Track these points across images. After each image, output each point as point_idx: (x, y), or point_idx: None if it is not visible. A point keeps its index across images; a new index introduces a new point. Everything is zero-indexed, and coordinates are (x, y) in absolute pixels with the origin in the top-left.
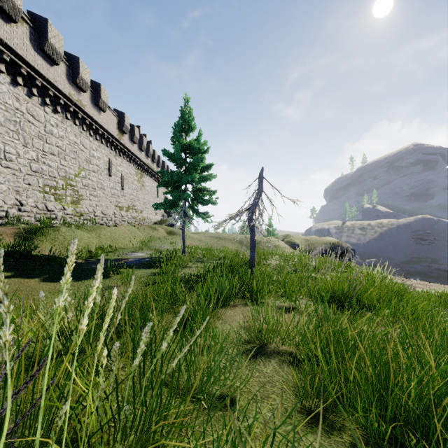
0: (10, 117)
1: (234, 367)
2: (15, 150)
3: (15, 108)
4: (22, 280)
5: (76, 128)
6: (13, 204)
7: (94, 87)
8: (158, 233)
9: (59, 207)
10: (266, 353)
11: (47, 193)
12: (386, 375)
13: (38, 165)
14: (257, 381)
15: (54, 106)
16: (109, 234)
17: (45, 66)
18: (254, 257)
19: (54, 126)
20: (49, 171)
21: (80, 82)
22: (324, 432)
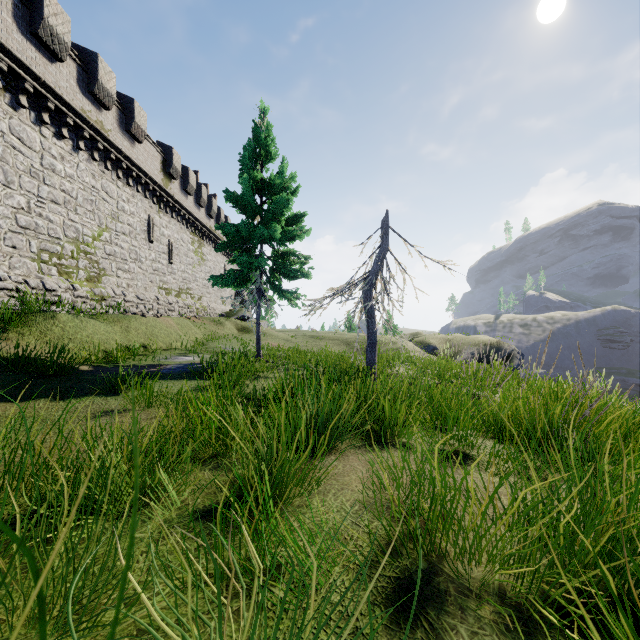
0: None
1: None
2: None
3: None
4: None
5: (95, 165)
6: None
7: (124, 103)
8: (224, 329)
9: (66, 285)
10: (436, 592)
11: (46, 263)
12: None
13: (30, 218)
14: None
15: (57, 127)
16: (144, 328)
17: (40, 61)
18: (374, 360)
19: (58, 158)
20: (49, 229)
21: (99, 92)
22: None
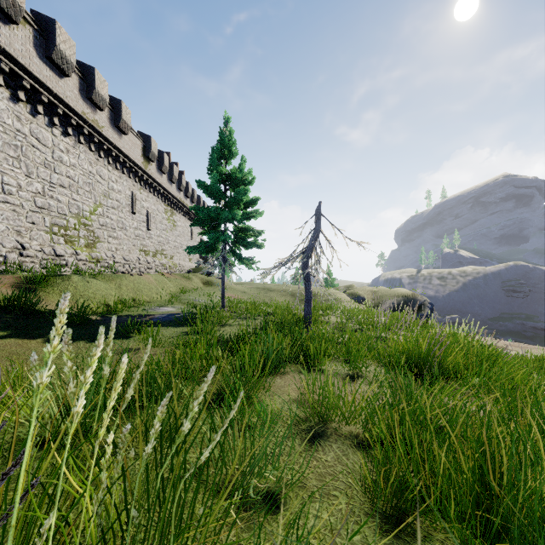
0: (9, 141)
1: (284, 453)
2: (16, 181)
3: (15, 129)
4: (21, 341)
5: (92, 154)
6: (13, 248)
7: (114, 104)
8: (192, 283)
9: (71, 251)
10: (325, 434)
11: (56, 234)
12: (484, 467)
13: (45, 200)
14: (315, 473)
15: (64, 127)
16: (132, 285)
17: (52, 78)
18: (310, 312)
19: (65, 152)
20: (58, 207)
21: (96, 98)
22: (404, 544)
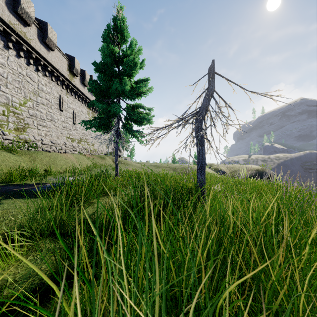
0: None
1: None
2: None
3: None
4: None
5: (21, 60)
6: None
7: (42, 25)
8: (105, 161)
9: None
10: None
11: None
12: None
13: None
14: None
15: None
16: (47, 159)
17: None
18: (203, 181)
19: None
20: None
21: (22, 13)
22: None
